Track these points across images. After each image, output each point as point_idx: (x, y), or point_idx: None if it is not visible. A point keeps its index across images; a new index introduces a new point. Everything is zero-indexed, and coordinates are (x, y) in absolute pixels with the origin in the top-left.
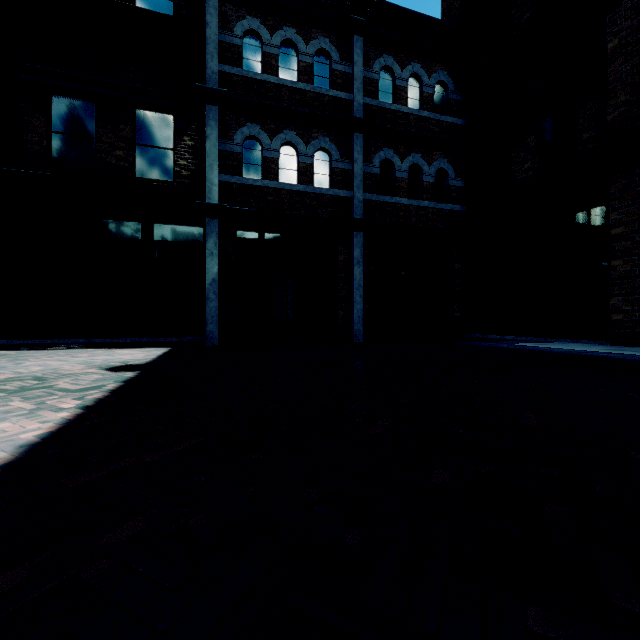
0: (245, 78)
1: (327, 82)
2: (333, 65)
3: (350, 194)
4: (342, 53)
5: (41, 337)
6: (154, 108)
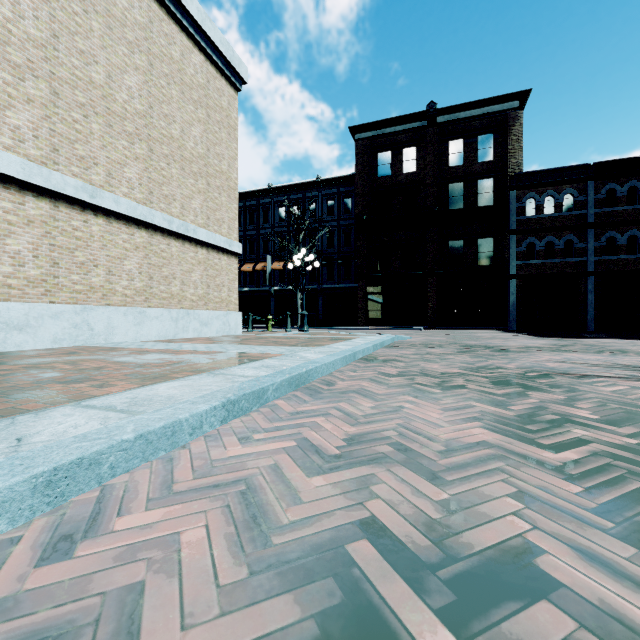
0: (527, 219)
1: (571, 206)
2: (574, 199)
3: (585, 259)
4: (580, 191)
5: (447, 326)
6: (485, 237)
